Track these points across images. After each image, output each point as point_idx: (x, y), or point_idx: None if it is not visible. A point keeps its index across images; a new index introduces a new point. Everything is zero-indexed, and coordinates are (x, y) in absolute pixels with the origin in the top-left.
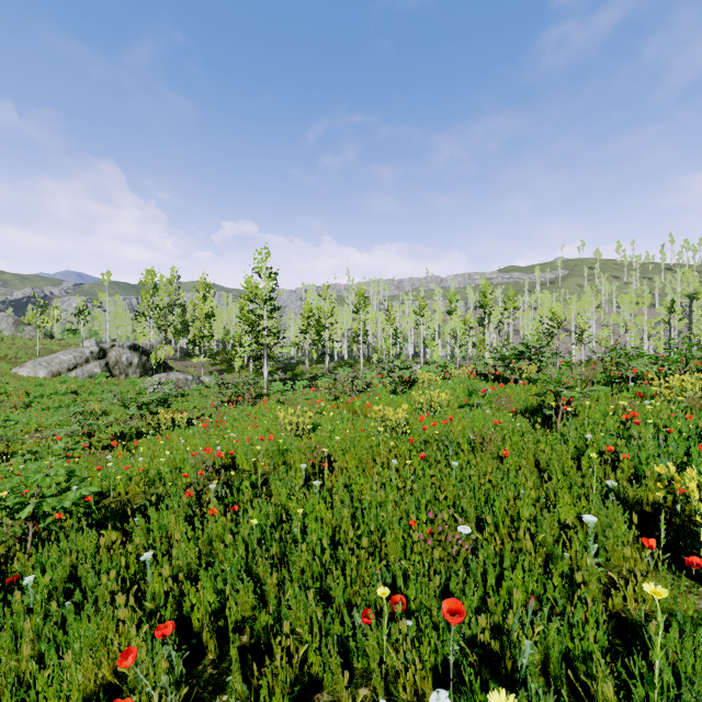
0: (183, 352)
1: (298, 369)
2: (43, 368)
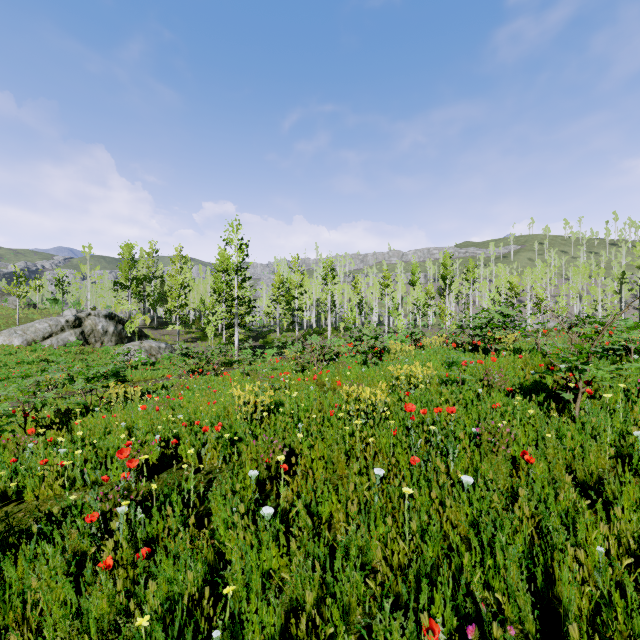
0: (160, 321)
1: (270, 336)
2: (18, 336)
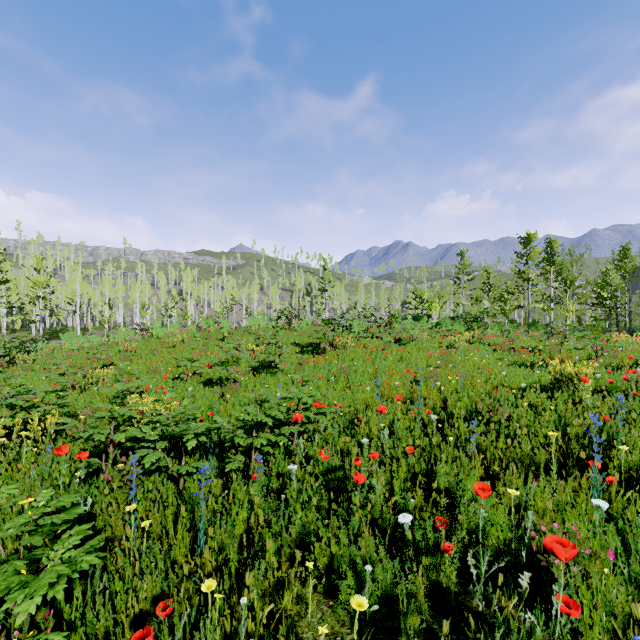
0: None
1: None
2: None
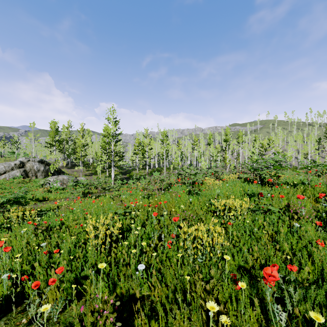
0: (72, 164)
1: (132, 172)
2: None
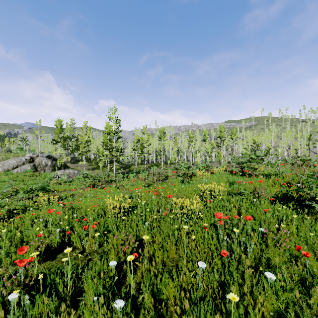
0: (76, 159)
1: (132, 167)
2: None
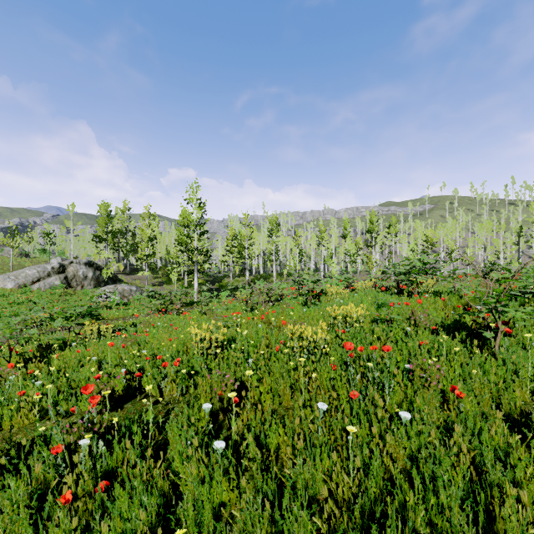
0: (132, 268)
1: (224, 281)
2: (11, 280)
